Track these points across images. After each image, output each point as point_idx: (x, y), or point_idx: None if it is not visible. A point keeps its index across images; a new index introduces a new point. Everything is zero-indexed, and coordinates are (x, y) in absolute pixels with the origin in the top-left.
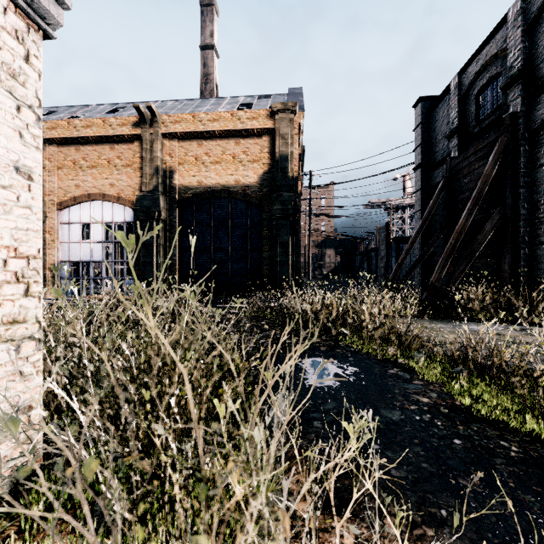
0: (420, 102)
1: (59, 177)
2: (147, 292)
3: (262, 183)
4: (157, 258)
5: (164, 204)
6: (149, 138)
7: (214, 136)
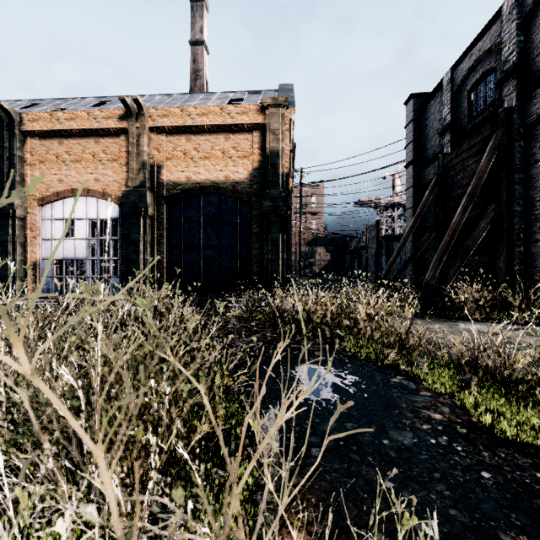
0: (411, 99)
1: (41, 171)
2: (124, 292)
3: (252, 179)
4: (144, 256)
5: (151, 200)
6: (135, 132)
7: (203, 131)
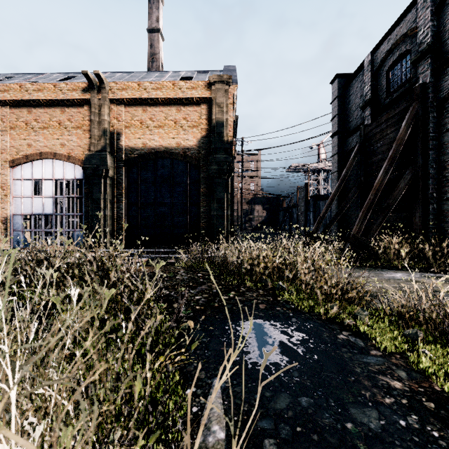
0: (336, 78)
1: (11, 136)
2: (71, 247)
3: (200, 146)
4: (105, 212)
5: (111, 163)
6: (97, 103)
7: (158, 103)
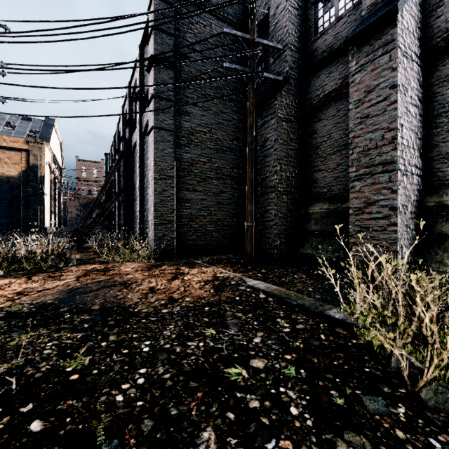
0: (105, 155)
1: None
2: None
3: (21, 176)
4: None
5: None
6: None
7: None
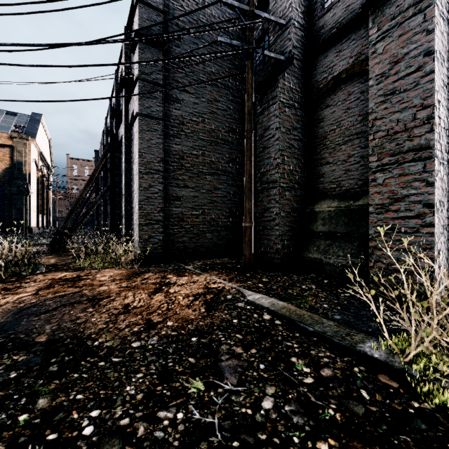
0: (95, 152)
1: None
2: None
3: (5, 173)
4: None
5: None
6: None
7: None
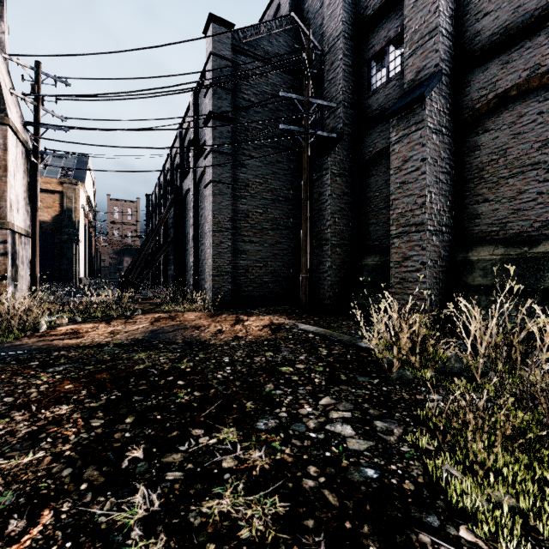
0: (146, 196)
1: None
2: None
3: (54, 221)
4: None
5: None
6: None
7: None
